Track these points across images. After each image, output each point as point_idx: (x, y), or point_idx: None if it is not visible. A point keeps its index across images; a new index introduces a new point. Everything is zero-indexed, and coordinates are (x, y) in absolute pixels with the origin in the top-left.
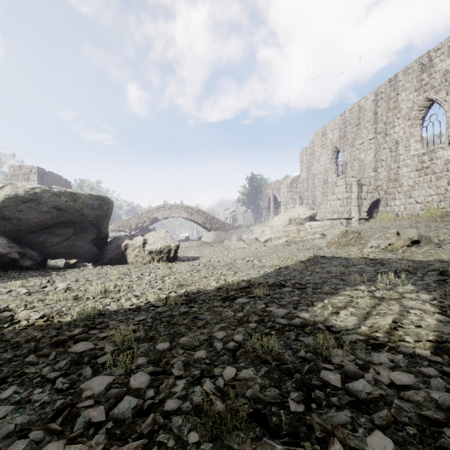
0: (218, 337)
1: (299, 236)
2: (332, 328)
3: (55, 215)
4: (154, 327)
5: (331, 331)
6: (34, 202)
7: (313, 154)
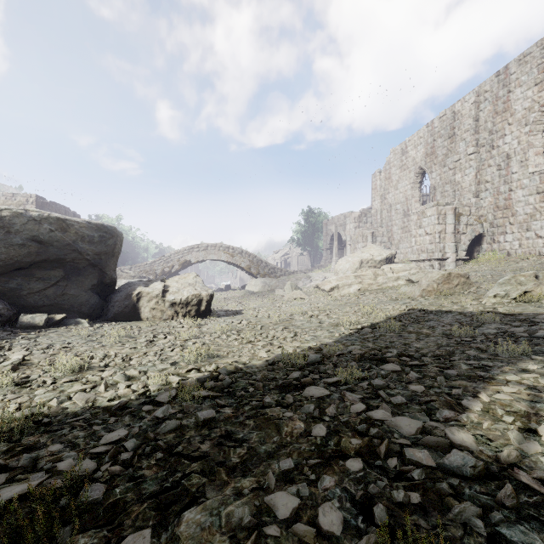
0: (278, 514)
1: (376, 283)
2: None
3: (35, 250)
4: (134, 464)
5: None
6: (1, 231)
7: (390, 178)
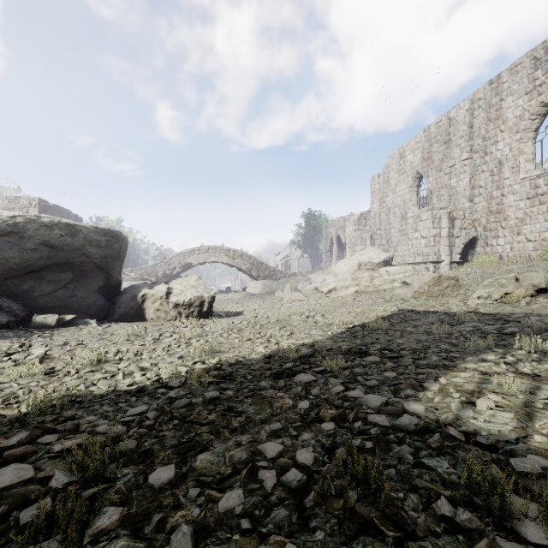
0: (267, 455)
1: (372, 285)
2: (477, 438)
3: (46, 254)
4: (156, 428)
5: (478, 444)
6: (15, 236)
7: (388, 182)
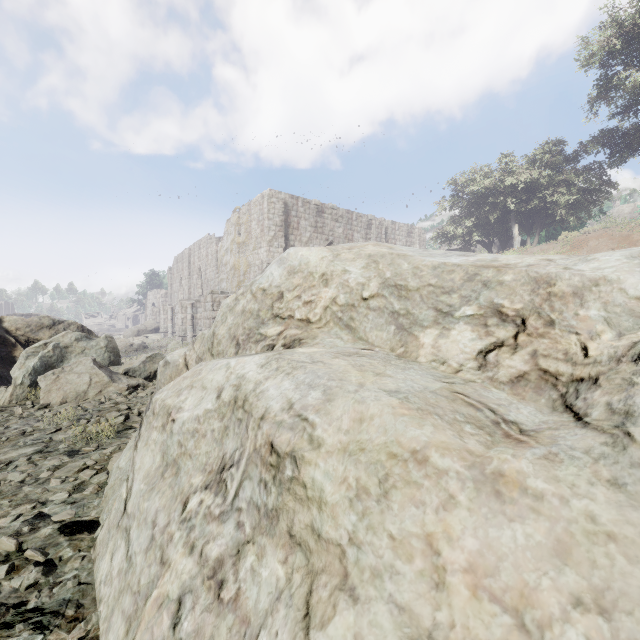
0: None
1: None
2: None
3: None
4: None
5: None
6: None
7: (174, 275)
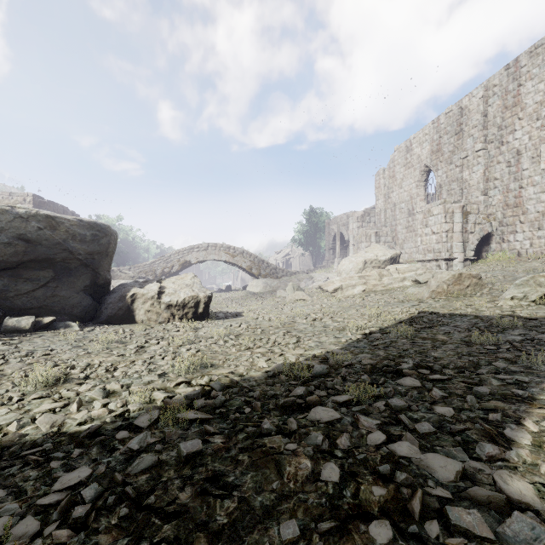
0: None
1: (381, 284)
2: None
3: (22, 249)
4: (90, 524)
5: None
6: None
7: (394, 176)
